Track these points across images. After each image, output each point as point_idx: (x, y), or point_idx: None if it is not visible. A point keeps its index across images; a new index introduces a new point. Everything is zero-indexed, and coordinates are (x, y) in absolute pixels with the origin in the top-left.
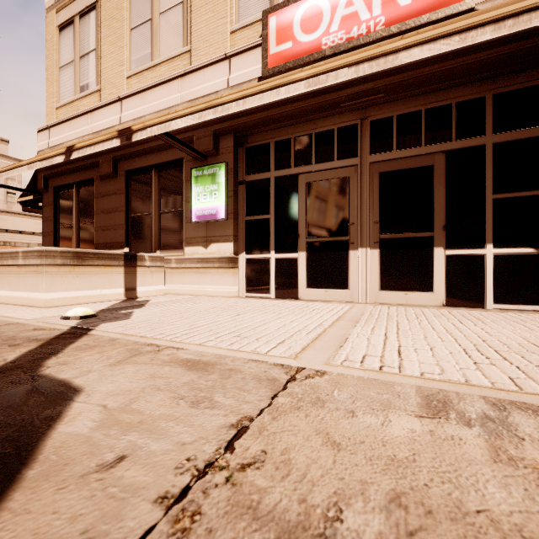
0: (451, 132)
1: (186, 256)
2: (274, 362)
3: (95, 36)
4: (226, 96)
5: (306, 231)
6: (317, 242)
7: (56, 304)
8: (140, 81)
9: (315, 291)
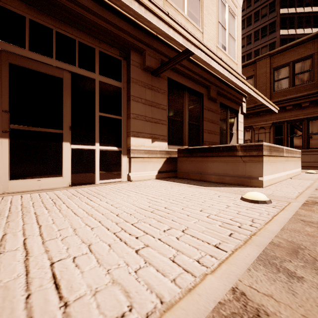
0: (75, 60)
1: None
2: None
3: None
4: None
5: None
6: None
7: None
8: None
9: None
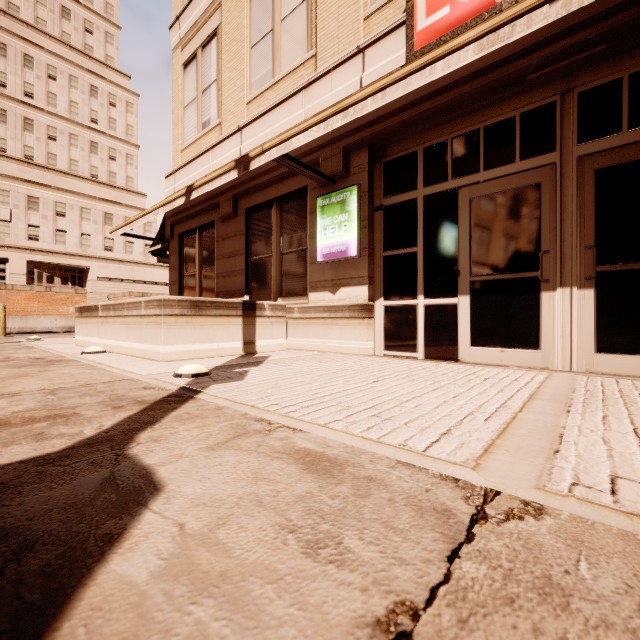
0: None
1: (310, 304)
2: (439, 472)
3: (216, 65)
4: (360, 92)
5: (471, 266)
6: (488, 281)
7: (173, 358)
8: (260, 104)
9: (484, 351)
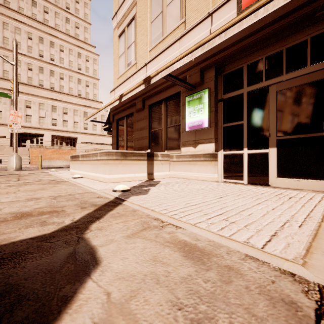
0: None
1: (182, 153)
2: (278, 266)
3: (134, 34)
4: (211, 34)
5: (277, 130)
6: (288, 139)
7: (113, 181)
8: (156, 51)
9: (286, 180)
